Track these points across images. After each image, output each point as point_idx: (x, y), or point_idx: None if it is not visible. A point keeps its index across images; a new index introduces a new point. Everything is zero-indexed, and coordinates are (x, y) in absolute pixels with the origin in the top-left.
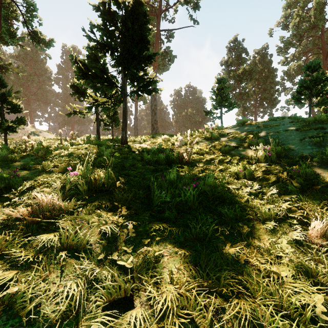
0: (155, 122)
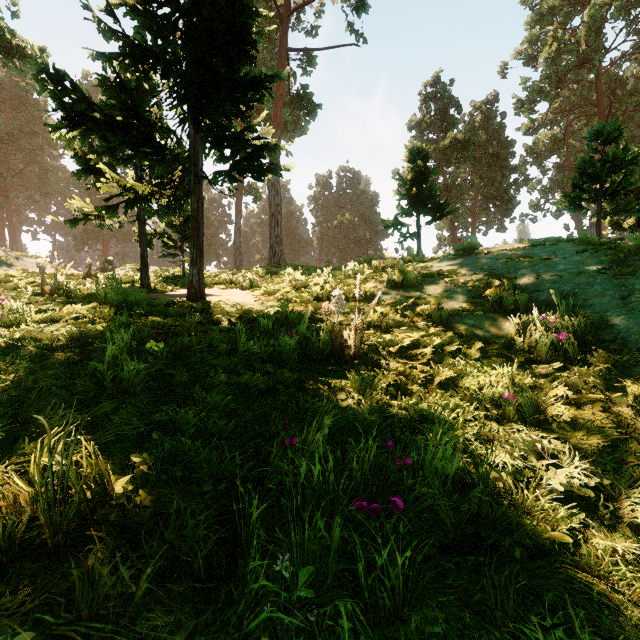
0: (277, 240)
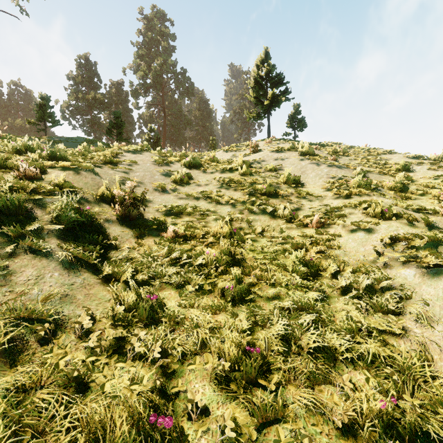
0: None
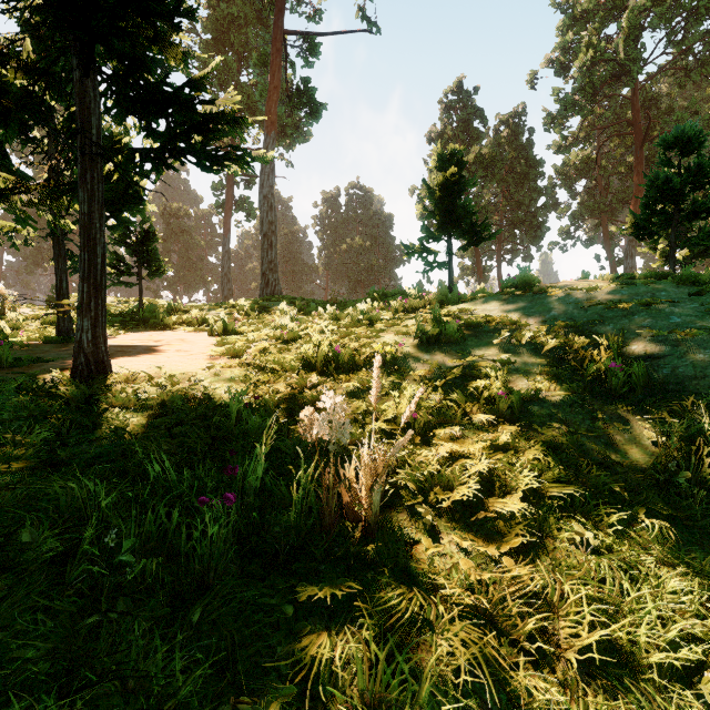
0: (271, 266)
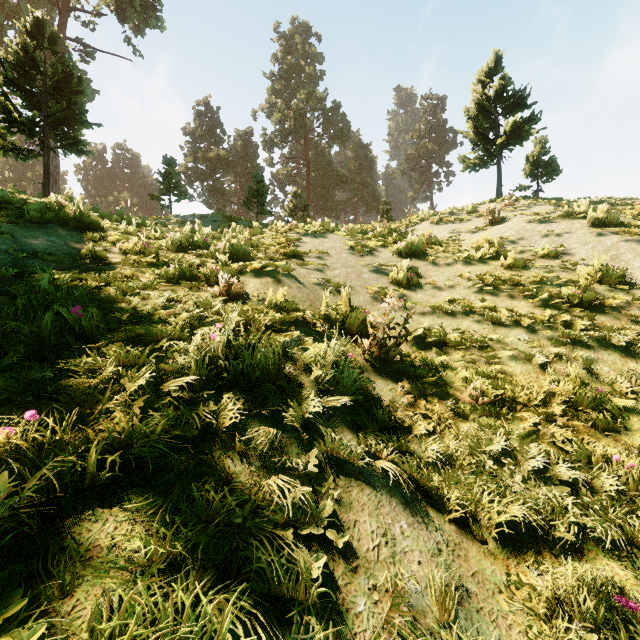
0: None
